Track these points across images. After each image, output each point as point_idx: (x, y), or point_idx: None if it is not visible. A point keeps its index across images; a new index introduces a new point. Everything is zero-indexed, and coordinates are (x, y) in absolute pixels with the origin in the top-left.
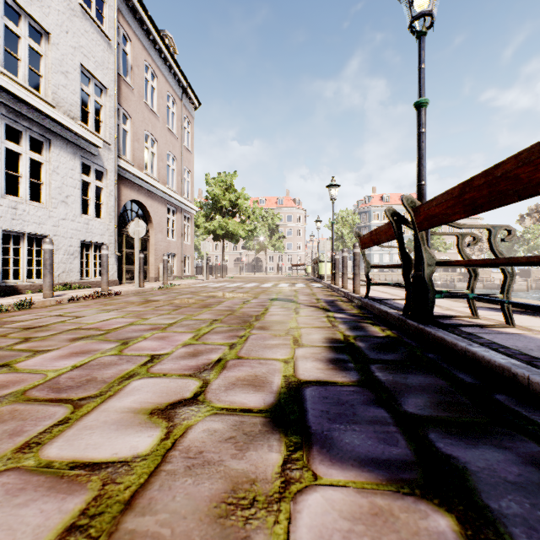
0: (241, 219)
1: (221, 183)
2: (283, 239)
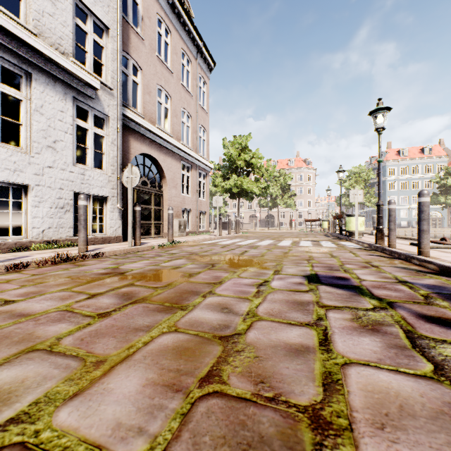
0: (255, 178)
1: (236, 145)
2: (294, 196)
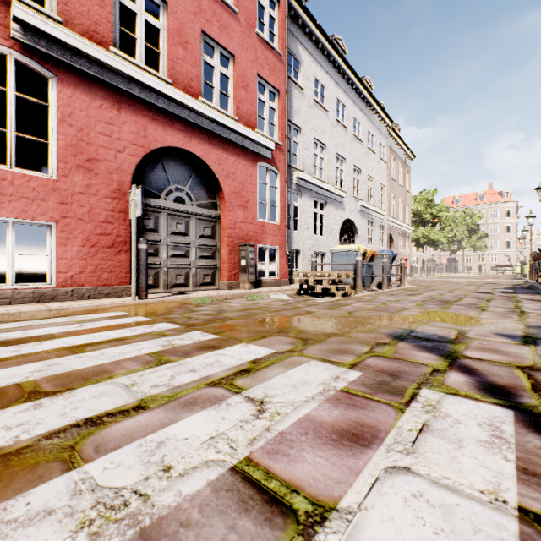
0: (441, 227)
1: (422, 200)
2: (484, 238)
